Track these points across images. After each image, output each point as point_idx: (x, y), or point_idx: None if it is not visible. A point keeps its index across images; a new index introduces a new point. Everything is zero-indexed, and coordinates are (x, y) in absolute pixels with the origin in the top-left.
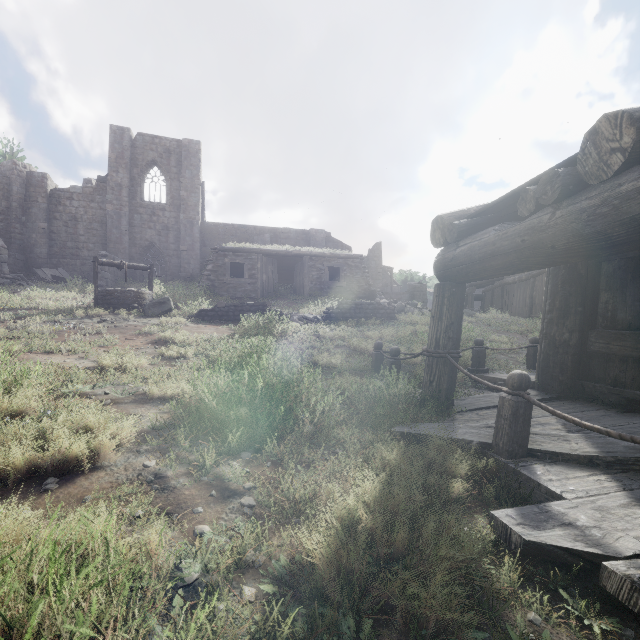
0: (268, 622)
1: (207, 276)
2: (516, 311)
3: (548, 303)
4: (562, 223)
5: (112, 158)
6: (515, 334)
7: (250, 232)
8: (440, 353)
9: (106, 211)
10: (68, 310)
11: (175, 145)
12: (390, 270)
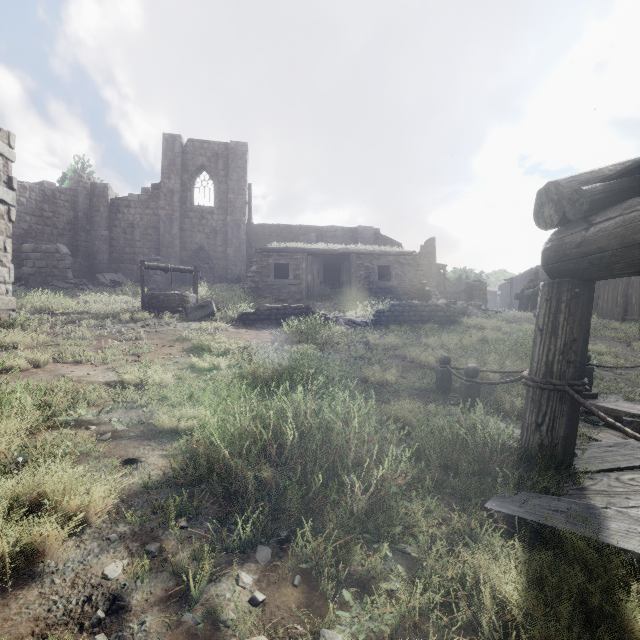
0: None
1: (251, 278)
2: (603, 312)
3: None
4: None
5: (165, 165)
6: (612, 342)
7: (296, 232)
8: (555, 384)
9: (159, 217)
10: (116, 314)
11: (223, 148)
12: (443, 268)
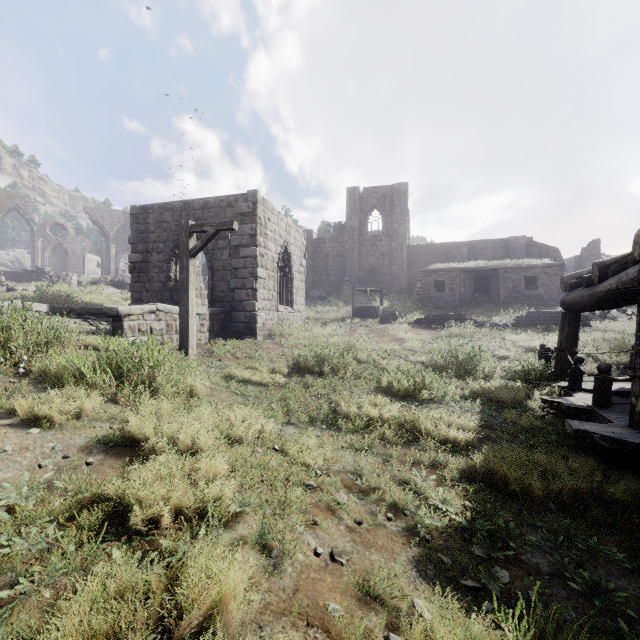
0: (463, 393)
1: (417, 292)
2: None
3: None
4: (586, 297)
5: (348, 210)
6: None
7: (449, 248)
8: (561, 349)
9: (344, 248)
10: (341, 319)
11: (389, 190)
12: None
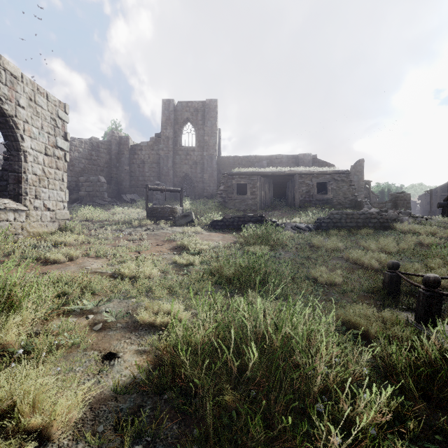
0: None
1: (220, 194)
2: None
3: None
4: None
5: (163, 120)
6: None
7: (252, 160)
8: None
9: (160, 155)
10: (130, 221)
11: (201, 105)
12: (368, 183)
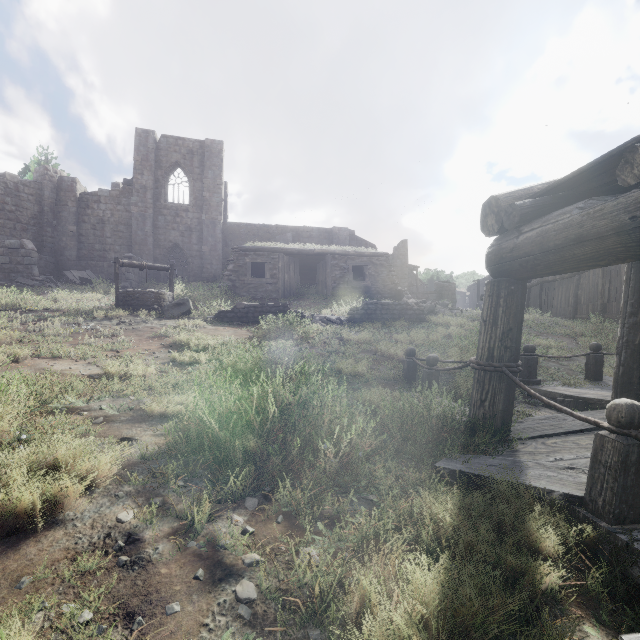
0: None
1: (228, 276)
2: (557, 311)
3: (630, 304)
4: None
5: (137, 161)
6: (561, 337)
7: (272, 231)
8: (495, 366)
9: (131, 213)
10: (89, 312)
11: (198, 146)
12: (415, 269)
